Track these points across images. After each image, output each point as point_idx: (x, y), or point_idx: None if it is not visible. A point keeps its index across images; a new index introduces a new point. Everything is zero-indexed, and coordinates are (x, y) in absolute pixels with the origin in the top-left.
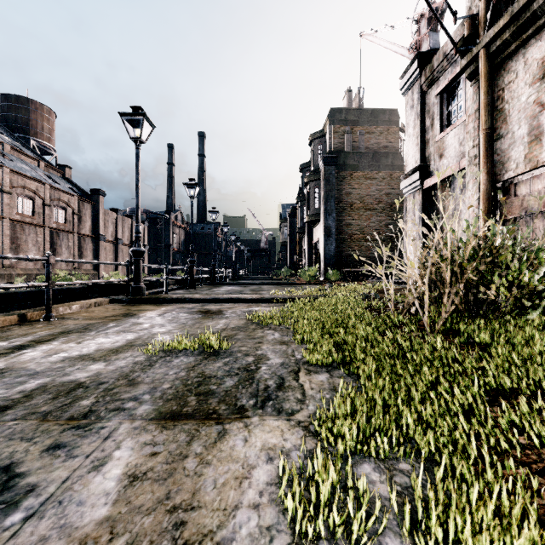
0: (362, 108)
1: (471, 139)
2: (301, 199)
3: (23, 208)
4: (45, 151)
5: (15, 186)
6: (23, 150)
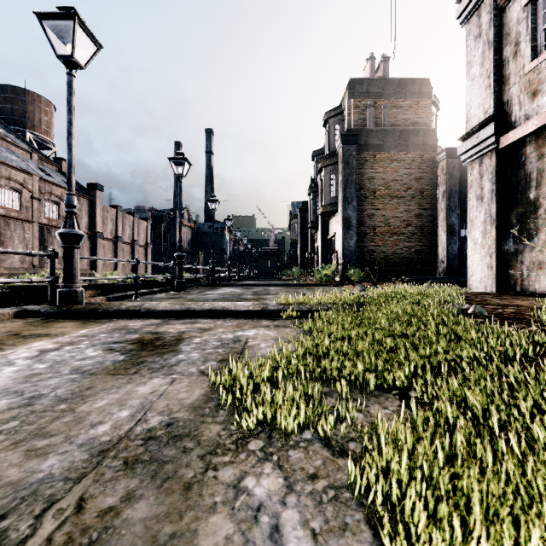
0: (387, 78)
1: None
2: (314, 190)
3: (8, 201)
4: (44, 145)
5: None
6: (16, 141)
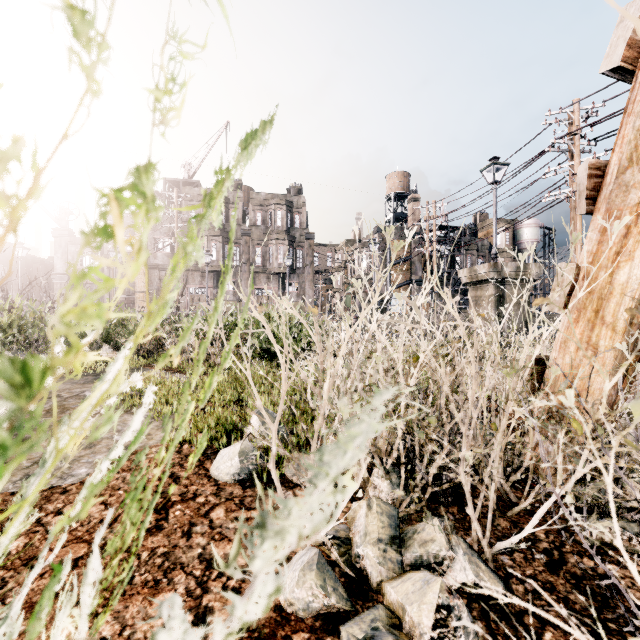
0: None
1: None
2: None
3: None
4: None
5: None
6: None
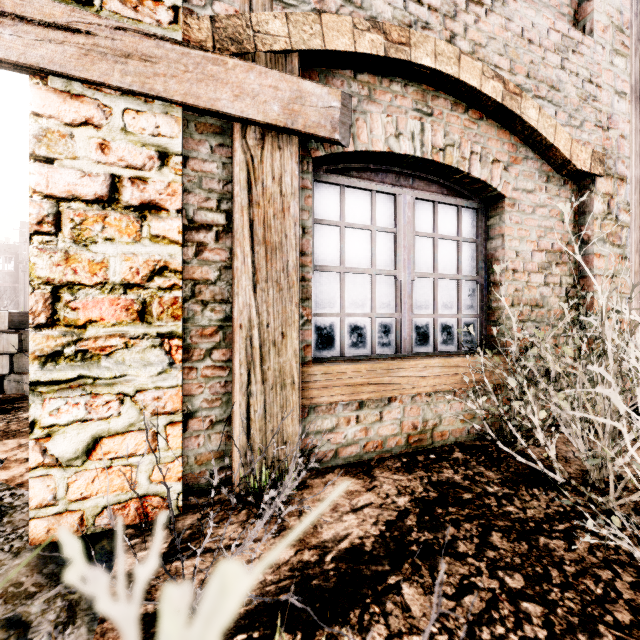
0: None
1: (22, 285)
2: None
3: None
4: None
5: None
6: None
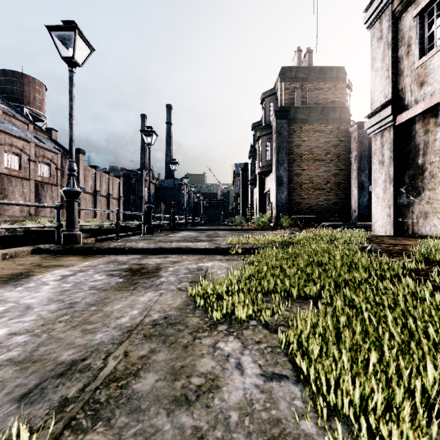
0: (311, 66)
1: None
2: (253, 154)
3: (10, 163)
4: (37, 118)
5: (3, 144)
6: (15, 115)
